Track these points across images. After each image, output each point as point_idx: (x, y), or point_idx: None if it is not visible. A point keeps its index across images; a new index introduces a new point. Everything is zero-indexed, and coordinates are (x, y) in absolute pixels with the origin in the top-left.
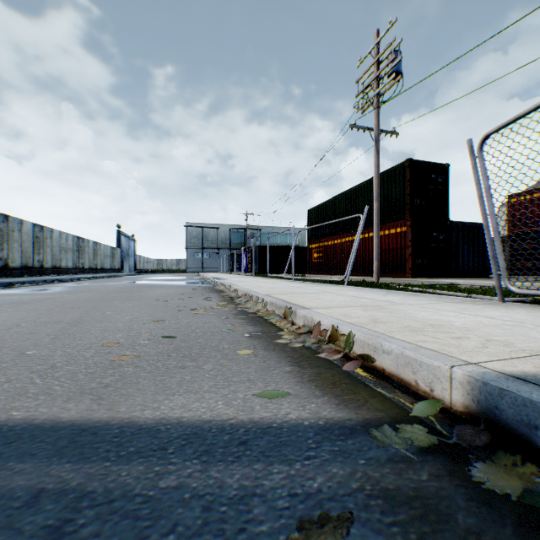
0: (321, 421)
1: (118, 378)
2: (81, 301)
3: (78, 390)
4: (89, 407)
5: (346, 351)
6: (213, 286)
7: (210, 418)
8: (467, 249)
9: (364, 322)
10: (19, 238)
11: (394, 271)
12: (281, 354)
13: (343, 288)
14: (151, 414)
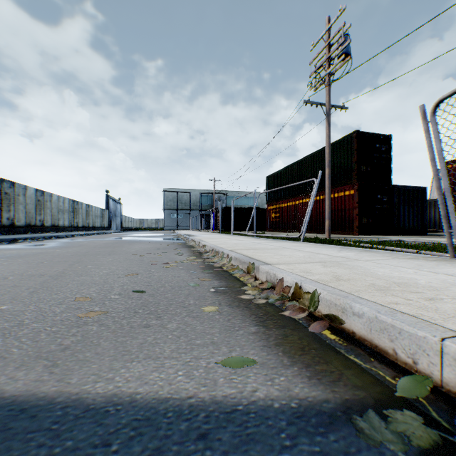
0: (294, 402)
1: (80, 338)
2: (69, 255)
3: (34, 353)
4: (39, 377)
5: (311, 310)
6: (185, 242)
7: (167, 394)
8: (407, 209)
9: (327, 280)
10: (24, 201)
11: (342, 229)
12: (245, 312)
13: (300, 245)
14: (103, 388)
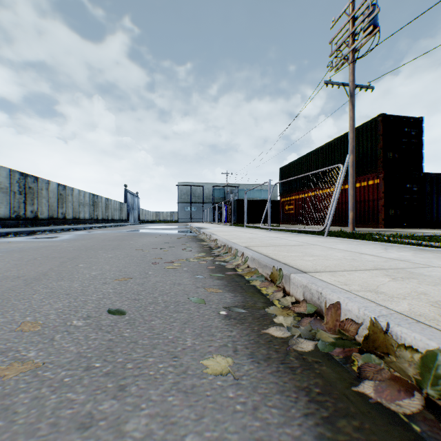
0: None
1: None
2: (70, 250)
3: None
4: None
5: (426, 391)
6: (196, 235)
7: None
8: None
9: (431, 315)
10: (46, 195)
11: (365, 221)
12: (284, 378)
13: (326, 240)
14: None
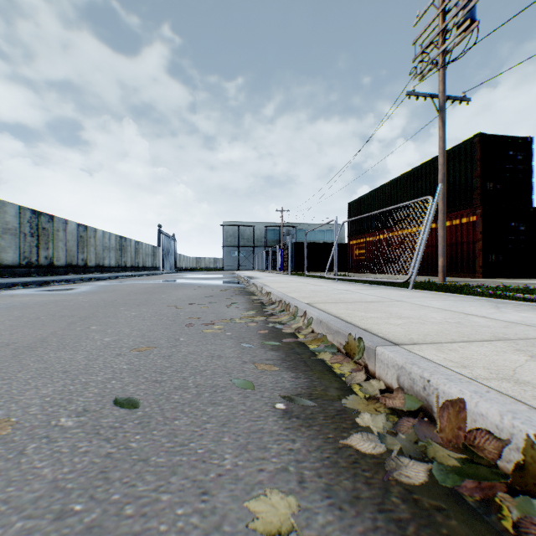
0: None
1: None
2: (85, 306)
3: None
4: None
5: None
6: (244, 286)
7: None
8: None
9: None
10: (64, 237)
11: (457, 269)
12: None
13: (413, 294)
14: None
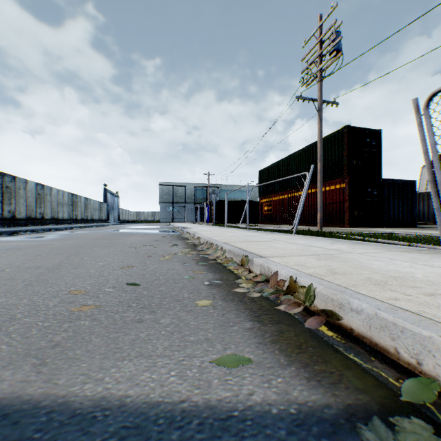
0: (293, 408)
1: (71, 334)
2: (66, 247)
3: (24, 350)
4: (26, 377)
5: (306, 304)
6: (180, 234)
7: (159, 398)
8: (397, 202)
9: (322, 273)
10: (24, 194)
11: (333, 221)
12: (240, 306)
13: (292, 237)
14: (91, 390)
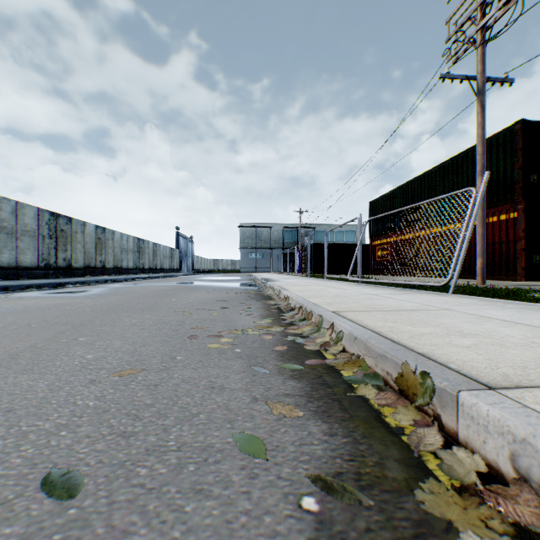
0: None
1: None
2: (86, 311)
3: None
4: None
5: None
6: (260, 289)
7: None
8: None
9: None
10: (82, 239)
11: (495, 271)
12: None
13: (457, 300)
14: None
